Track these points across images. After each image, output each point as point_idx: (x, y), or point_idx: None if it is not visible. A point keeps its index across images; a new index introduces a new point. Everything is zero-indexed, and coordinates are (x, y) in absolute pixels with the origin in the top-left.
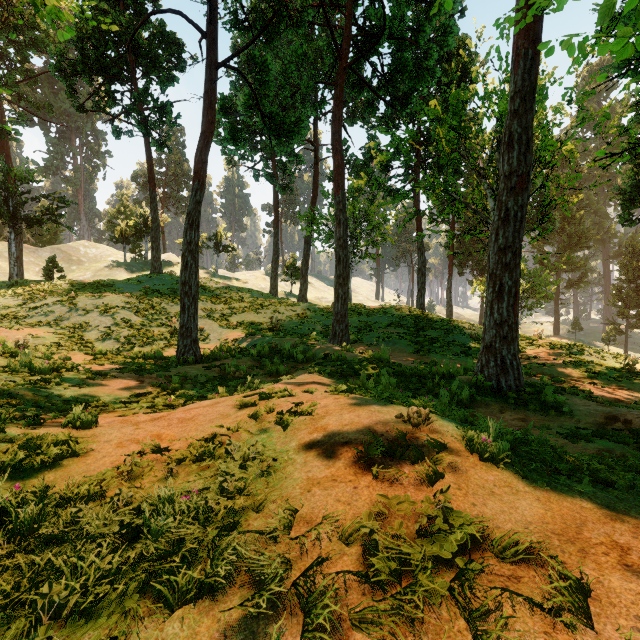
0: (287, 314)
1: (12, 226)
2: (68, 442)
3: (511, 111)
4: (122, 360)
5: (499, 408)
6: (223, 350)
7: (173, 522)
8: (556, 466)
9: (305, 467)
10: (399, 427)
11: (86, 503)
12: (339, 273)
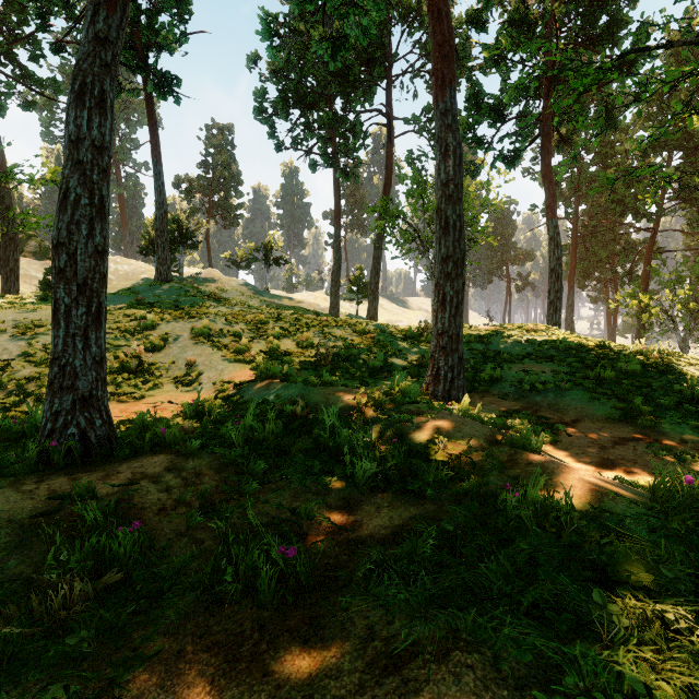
0: (346, 338)
1: None
2: None
3: None
4: None
5: None
6: (201, 411)
7: None
8: None
9: None
10: None
11: None
12: (445, 252)
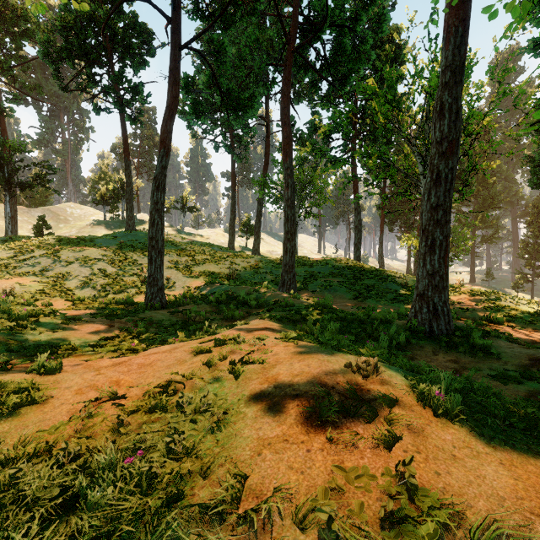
0: (242, 265)
1: (7, 190)
2: (29, 389)
3: (442, 83)
4: (97, 306)
5: (432, 350)
6: (186, 297)
7: (115, 488)
8: (511, 421)
9: (256, 423)
10: (349, 378)
11: (33, 459)
12: (287, 229)
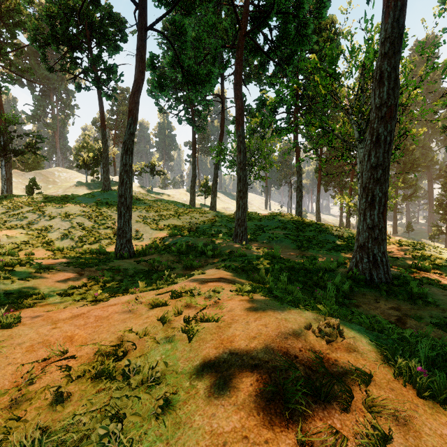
0: (201, 219)
1: (3, 156)
2: None
3: (382, 54)
4: (74, 255)
5: (374, 298)
6: (152, 247)
7: None
8: None
9: (208, 406)
10: (311, 343)
11: None
12: (240, 189)
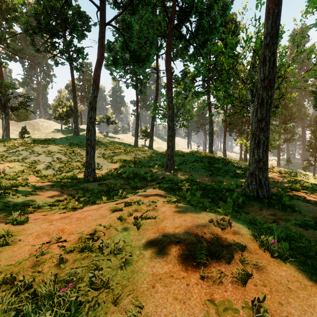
0: (142, 155)
1: (3, 111)
2: (5, 235)
3: (265, 44)
4: (55, 180)
5: (259, 208)
6: (109, 174)
7: (52, 311)
8: None
9: (151, 262)
10: (212, 229)
11: (0, 286)
12: (169, 134)
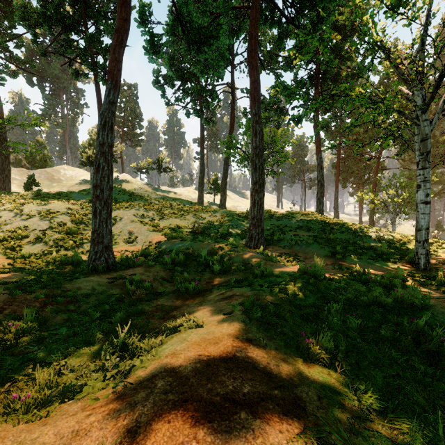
0: (208, 218)
1: None
2: None
3: None
4: (37, 265)
5: None
6: (144, 253)
7: None
8: None
9: None
10: None
11: None
12: (255, 180)
